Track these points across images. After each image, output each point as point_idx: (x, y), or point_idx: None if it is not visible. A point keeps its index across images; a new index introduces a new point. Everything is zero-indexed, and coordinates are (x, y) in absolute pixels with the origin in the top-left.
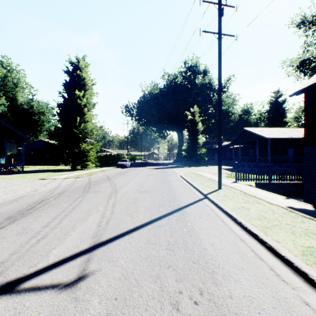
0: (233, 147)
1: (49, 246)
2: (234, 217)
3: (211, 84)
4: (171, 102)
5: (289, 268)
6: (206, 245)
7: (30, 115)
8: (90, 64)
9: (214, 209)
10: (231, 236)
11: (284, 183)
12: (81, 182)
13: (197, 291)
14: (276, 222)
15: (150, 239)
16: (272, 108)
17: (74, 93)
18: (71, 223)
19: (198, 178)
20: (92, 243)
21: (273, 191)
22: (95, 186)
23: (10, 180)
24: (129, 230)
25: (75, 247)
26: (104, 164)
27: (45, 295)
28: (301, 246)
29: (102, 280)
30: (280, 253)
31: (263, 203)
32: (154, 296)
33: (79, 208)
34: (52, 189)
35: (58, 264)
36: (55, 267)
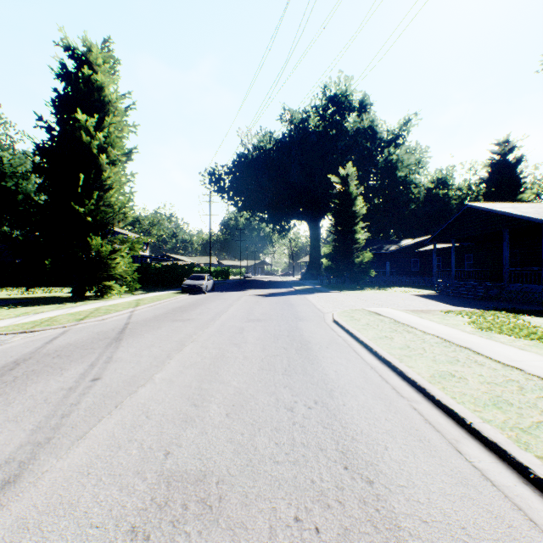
0: (434, 249)
1: None
2: None
3: (373, 130)
4: (297, 163)
5: None
6: None
7: (1, 181)
8: (117, 58)
9: None
10: None
11: None
12: None
13: None
14: None
15: None
16: (494, 174)
17: (77, 120)
18: None
19: (402, 337)
20: None
21: None
22: None
23: None
24: None
25: None
26: (162, 284)
27: None
28: None
29: None
30: None
31: None
32: None
33: None
34: None
35: None
36: None
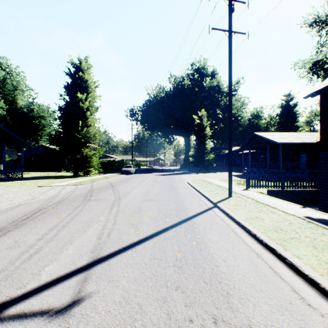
0: (242, 153)
1: (42, 262)
2: (247, 229)
3: (219, 87)
4: (177, 106)
5: (315, 290)
6: (218, 261)
7: (31, 119)
8: (92, 65)
9: (225, 219)
10: (246, 251)
11: (297, 190)
12: (82, 190)
13: (210, 319)
14: (294, 235)
15: (155, 254)
16: (283, 112)
17: (76, 95)
18: (68, 235)
19: (206, 185)
20: (90, 259)
21: (286, 199)
22: (97, 194)
23: (8, 188)
24: (132, 243)
25: (71, 263)
26: (108, 170)
27: (31, 324)
28: (326, 262)
29: (100, 304)
30: (302, 271)
31: (278, 213)
32: (160, 326)
33: (79, 218)
34: (51, 197)
35: (50, 284)
36: (47, 289)
